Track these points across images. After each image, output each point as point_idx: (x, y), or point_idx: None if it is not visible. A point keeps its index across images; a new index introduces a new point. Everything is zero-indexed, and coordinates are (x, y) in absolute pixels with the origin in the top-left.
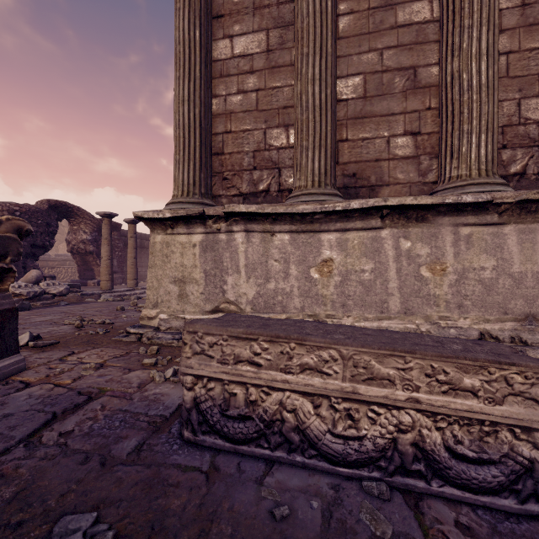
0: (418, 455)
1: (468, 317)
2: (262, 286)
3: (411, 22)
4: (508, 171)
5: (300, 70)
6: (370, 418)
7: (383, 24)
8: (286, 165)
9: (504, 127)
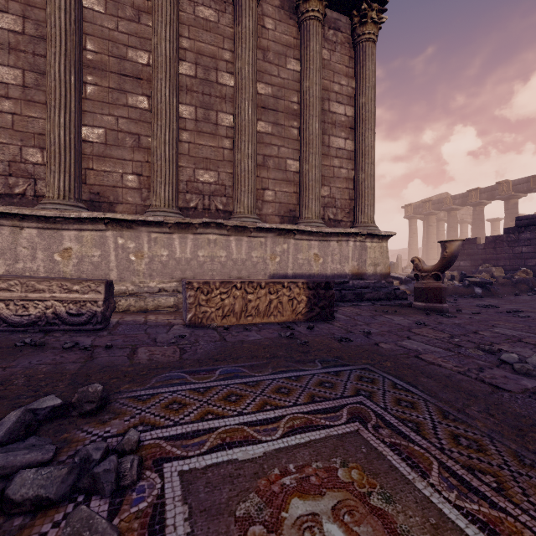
0: (56, 317)
1: (155, 281)
2: (11, 266)
3: (137, 106)
4: (189, 205)
5: (49, 115)
6: (35, 306)
7: (119, 101)
8: (42, 178)
9: (188, 182)
